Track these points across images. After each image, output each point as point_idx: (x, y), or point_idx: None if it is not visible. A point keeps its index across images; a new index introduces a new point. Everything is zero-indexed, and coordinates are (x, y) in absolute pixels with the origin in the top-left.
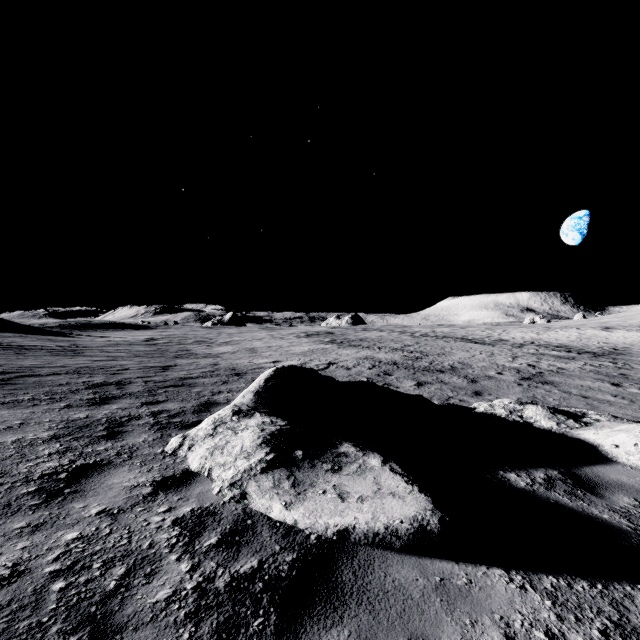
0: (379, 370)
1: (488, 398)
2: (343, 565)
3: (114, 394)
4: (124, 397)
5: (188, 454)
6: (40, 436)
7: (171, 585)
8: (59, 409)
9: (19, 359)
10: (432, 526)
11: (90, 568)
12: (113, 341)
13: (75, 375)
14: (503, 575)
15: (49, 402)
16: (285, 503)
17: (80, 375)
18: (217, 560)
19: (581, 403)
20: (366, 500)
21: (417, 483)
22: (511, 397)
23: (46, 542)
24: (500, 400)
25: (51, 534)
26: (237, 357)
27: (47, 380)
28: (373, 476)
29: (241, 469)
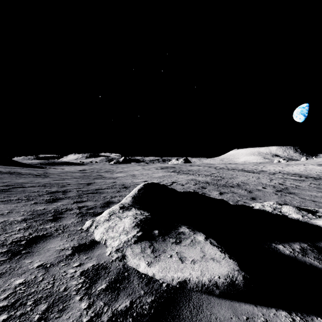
0: (199, 186)
1: (259, 201)
2: (183, 306)
3: (60, 197)
4: (65, 198)
5: (94, 230)
6: (16, 219)
7: (73, 319)
8: (30, 204)
9: (17, 179)
10: (239, 281)
11: (25, 305)
12: (65, 171)
13: (42, 187)
14: (287, 316)
15: (26, 201)
16: (147, 262)
17: (45, 187)
18: (104, 300)
19: (312, 204)
20: (196, 262)
21: (227, 252)
22: (272, 201)
23: (3, 285)
24: (267, 202)
25: (7, 280)
26: (125, 179)
27: (28, 189)
28: (200, 247)
29: (123, 241)
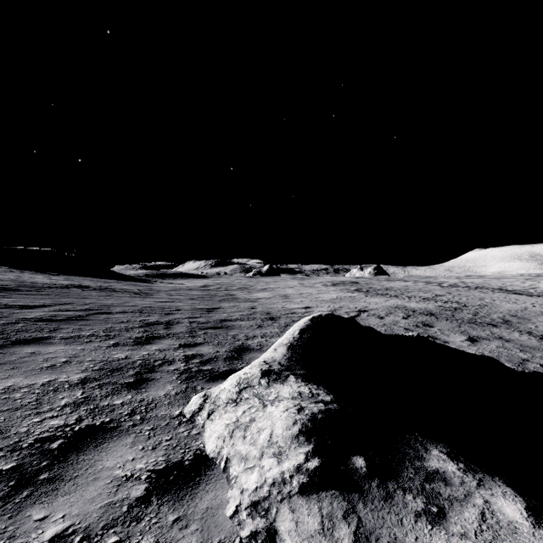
0: (416, 320)
1: None
2: None
3: (160, 334)
4: (167, 337)
5: (206, 424)
6: (71, 379)
7: None
8: (106, 347)
9: (105, 299)
10: None
11: None
12: (178, 287)
13: (137, 314)
14: None
15: (102, 339)
16: None
17: (141, 314)
18: None
19: None
20: None
21: None
22: None
23: None
24: None
25: None
26: (272, 302)
27: (114, 317)
28: None
29: (268, 477)
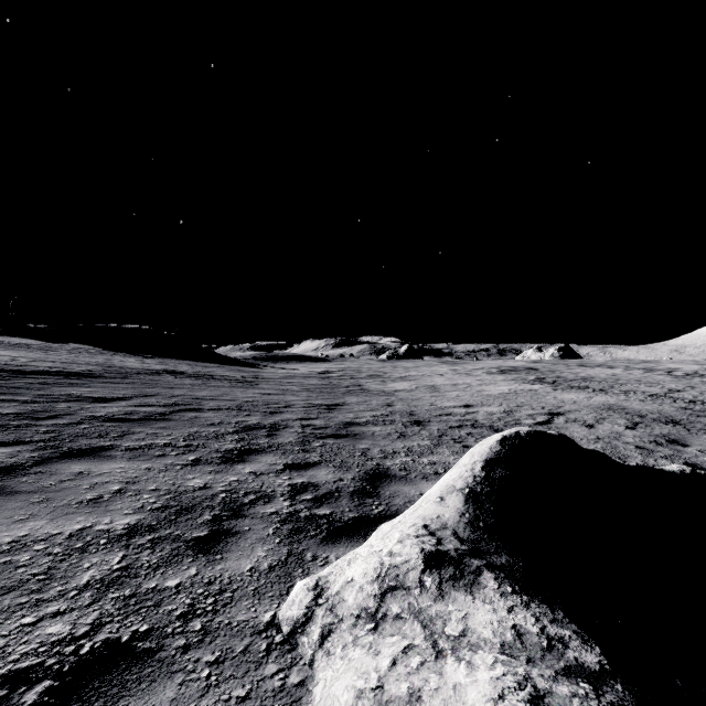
0: (651, 432)
1: None
2: None
3: (259, 444)
4: (268, 451)
5: (317, 659)
6: (114, 526)
7: None
8: (181, 466)
9: (199, 389)
10: None
11: None
12: (291, 373)
13: (234, 412)
14: None
15: (180, 452)
16: None
17: (239, 412)
18: None
19: None
20: None
21: None
22: None
23: None
24: None
25: None
26: (415, 397)
27: (203, 417)
28: None
29: None
